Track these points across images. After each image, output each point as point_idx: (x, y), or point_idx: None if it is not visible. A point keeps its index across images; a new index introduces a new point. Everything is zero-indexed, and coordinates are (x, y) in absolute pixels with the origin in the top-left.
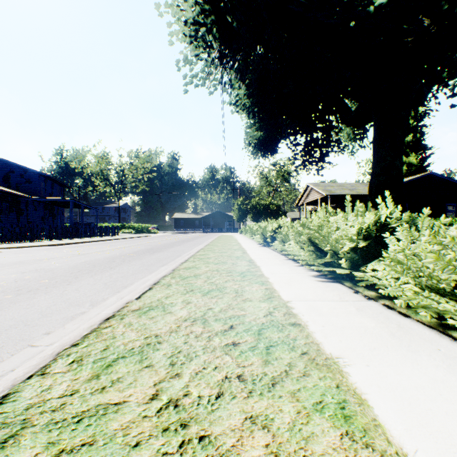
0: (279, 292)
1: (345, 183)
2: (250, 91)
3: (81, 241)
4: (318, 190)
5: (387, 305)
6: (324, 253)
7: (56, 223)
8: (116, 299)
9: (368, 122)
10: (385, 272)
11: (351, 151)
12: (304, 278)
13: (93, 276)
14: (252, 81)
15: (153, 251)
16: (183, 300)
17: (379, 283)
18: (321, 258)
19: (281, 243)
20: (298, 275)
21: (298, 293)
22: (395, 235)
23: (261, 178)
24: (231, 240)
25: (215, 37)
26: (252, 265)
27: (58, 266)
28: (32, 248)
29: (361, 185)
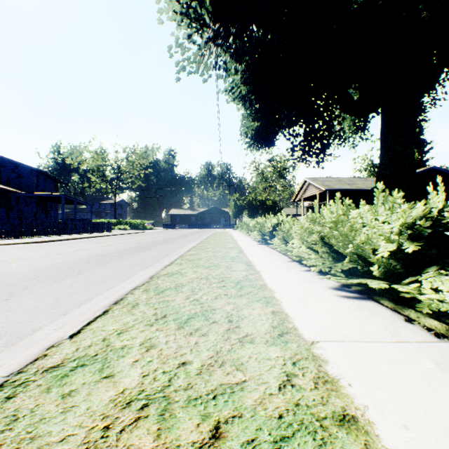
0: (294, 320)
1: (344, 178)
2: (247, 75)
3: (67, 238)
4: (316, 185)
5: None
6: (341, 255)
7: (50, 219)
8: (51, 330)
9: (373, 110)
10: None
11: (352, 143)
12: (322, 292)
13: (48, 286)
14: (249, 63)
15: (140, 250)
16: (144, 341)
17: None
18: (340, 263)
19: (282, 241)
20: (311, 287)
21: (322, 323)
22: None
23: (257, 174)
24: (227, 236)
25: (208, 11)
26: (250, 269)
27: (17, 270)
28: (10, 245)
29: (360, 180)
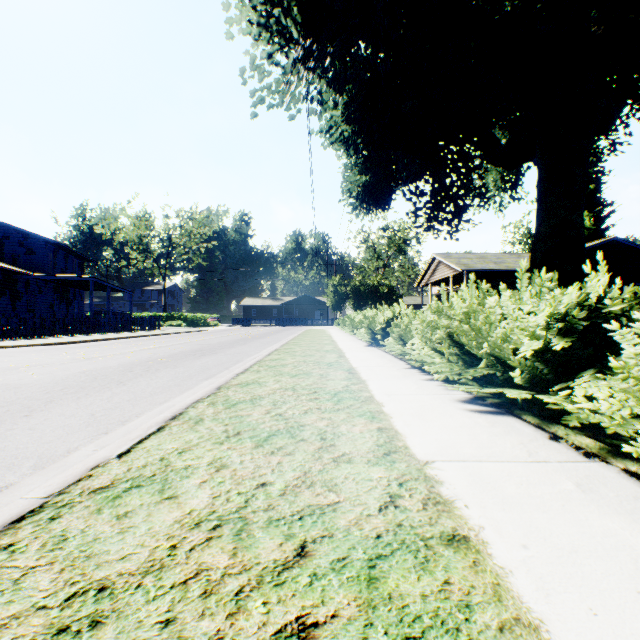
0: (405, 437)
1: (489, 254)
2: (350, 110)
3: (99, 338)
4: (449, 263)
5: (637, 475)
6: (476, 358)
7: (72, 311)
8: (90, 451)
9: (527, 159)
10: (614, 400)
11: (499, 205)
12: (446, 405)
13: (80, 399)
14: (353, 93)
15: (201, 354)
16: (213, 461)
17: (611, 425)
18: (473, 369)
19: (399, 341)
20: (433, 399)
21: (442, 441)
22: (632, 328)
23: (366, 248)
24: (323, 336)
25: (296, 21)
26: (353, 378)
27: (35, 380)
28: (19, 348)
29: (512, 256)
